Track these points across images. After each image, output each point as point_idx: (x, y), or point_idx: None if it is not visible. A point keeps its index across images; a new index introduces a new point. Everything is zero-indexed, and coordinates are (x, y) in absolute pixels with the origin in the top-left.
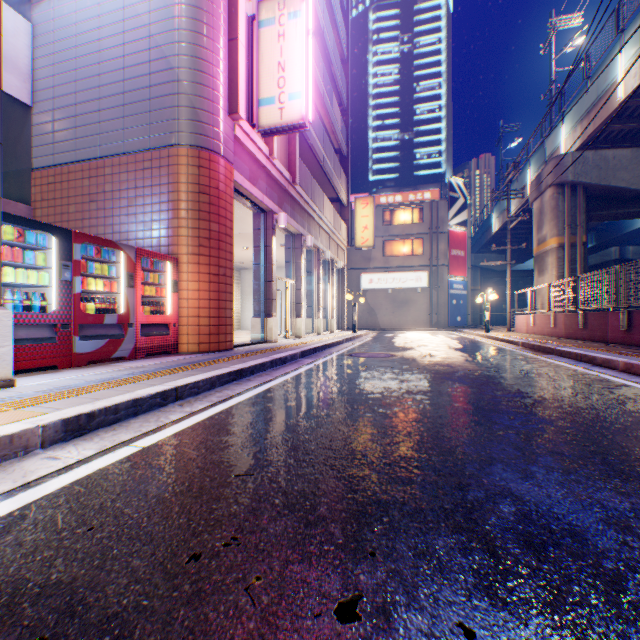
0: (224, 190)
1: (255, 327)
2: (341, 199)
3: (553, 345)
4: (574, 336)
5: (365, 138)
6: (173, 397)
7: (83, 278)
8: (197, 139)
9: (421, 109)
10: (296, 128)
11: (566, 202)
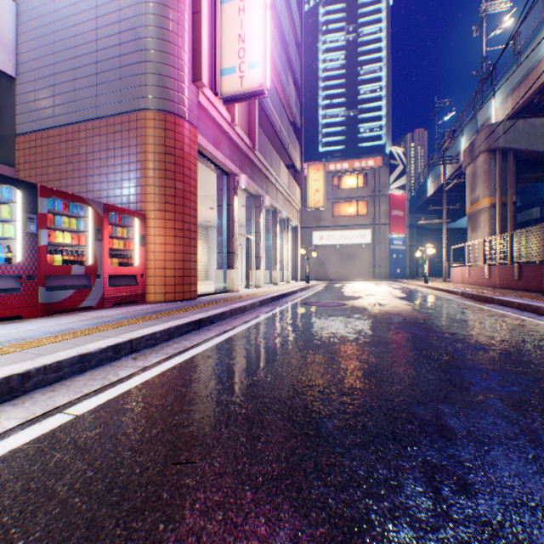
0: (188, 151)
1: (218, 278)
2: (295, 165)
3: (493, 295)
4: (509, 286)
5: (316, 115)
6: (127, 350)
7: (50, 231)
8: (163, 104)
9: (364, 89)
10: (255, 95)
11: (497, 166)
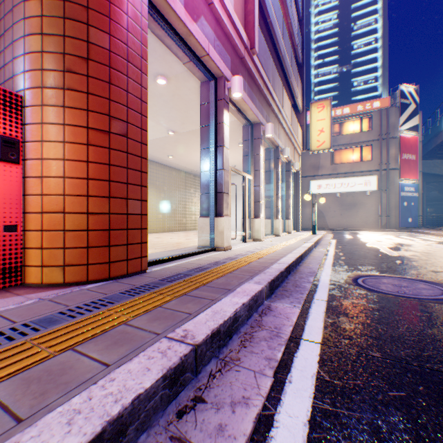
0: None
1: (202, 229)
2: (297, 103)
3: None
4: None
5: (308, 75)
6: None
7: None
8: None
9: (358, 44)
10: None
11: None
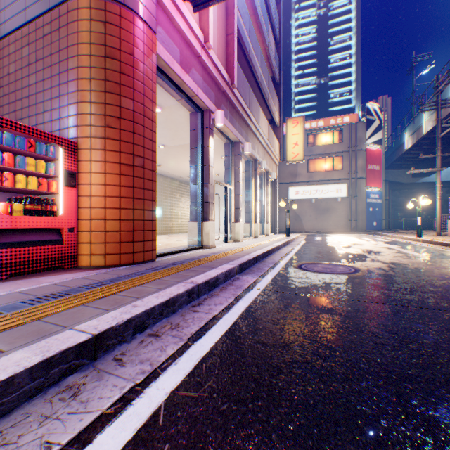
0: (141, 59)
1: (191, 232)
2: (274, 119)
3: None
4: None
5: (289, 85)
6: None
7: None
8: None
9: (334, 58)
10: None
11: None
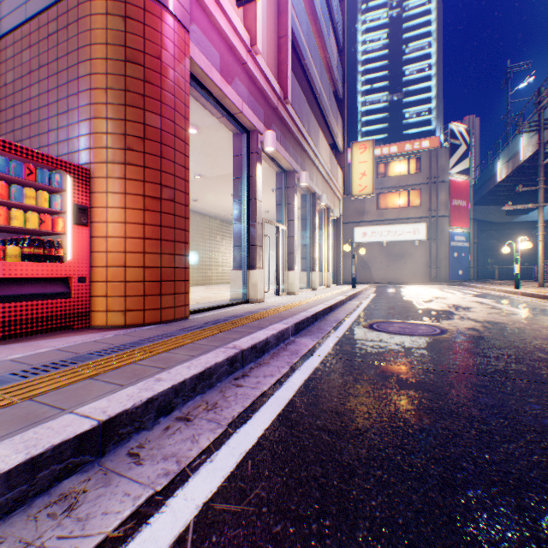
0: (171, 65)
1: (234, 282)
2: (337, 144)
3: None
4: None
5: (354, 103)
6: None
7: None
8: None
9: (410, 70)
10: None
11: None
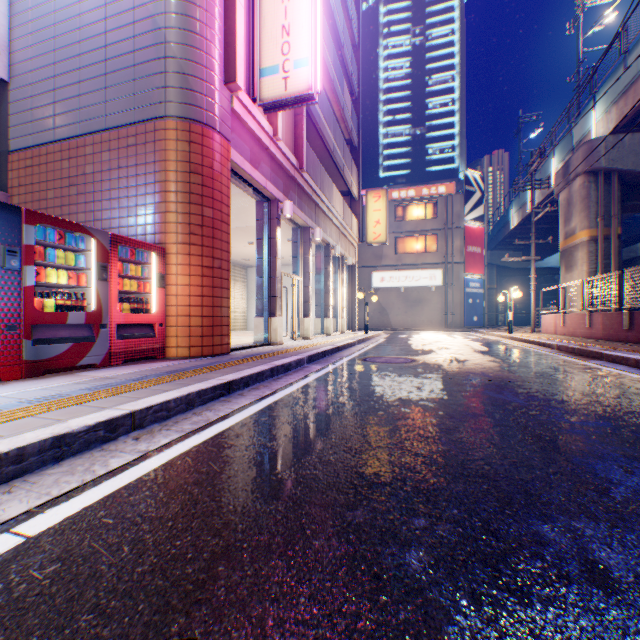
0: (219, 170)
1: (258, 328)
2: (352, 192)
3: (599, 349)
4: (616, 338)
5: (375, 134)
6: (126, 426)
7: (39, 268)
8: (187, 110)
9: (433, 103)
10: (302, 100)
11: (599, 191)
